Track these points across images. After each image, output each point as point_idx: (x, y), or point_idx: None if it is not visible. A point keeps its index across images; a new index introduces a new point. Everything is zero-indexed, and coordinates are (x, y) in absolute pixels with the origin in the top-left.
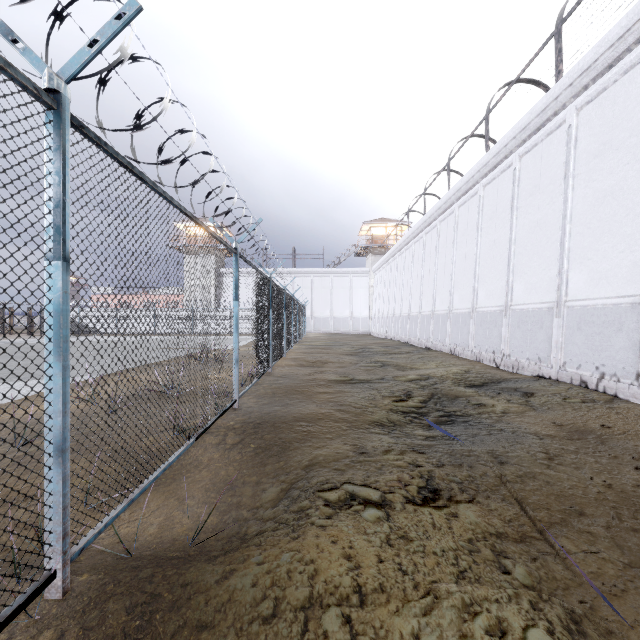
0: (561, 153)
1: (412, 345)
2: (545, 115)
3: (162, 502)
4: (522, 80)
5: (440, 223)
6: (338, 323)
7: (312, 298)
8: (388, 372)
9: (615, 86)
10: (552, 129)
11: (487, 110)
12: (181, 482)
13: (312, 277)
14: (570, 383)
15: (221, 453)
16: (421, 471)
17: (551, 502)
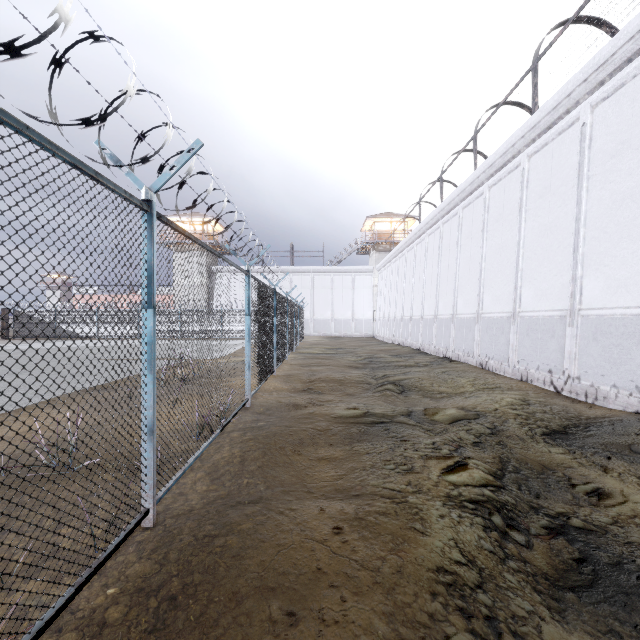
0: None
1: (426, 353)
2: None
3: None
4: (580, 19)
5: (463, 210)
6: (339, 325)
7: (311, 298)
8: (412, 400)
9: None
10: None
11: (535, 57)
12: None
13: (311, 276)
14: None
15: None
16: None
17: None
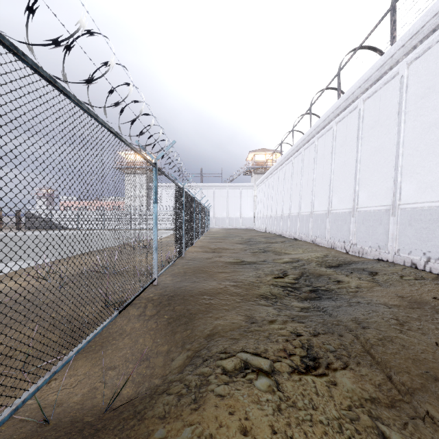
0: (395, 96)
1: (284, 237)
2: (383, 69)
3: (88, 366)
4: (364, 47)
5: (304, 150)
6: (232, 221)
7: (214, 204)
8: (268, 256)
9: (437, 45)
10: (388, 79)
11: (339, 68)
12: (107, 347)
13: (214, 189)
14: (403, 265)
15: (141, 322)
16: (301, 340)
17: (410, 366)
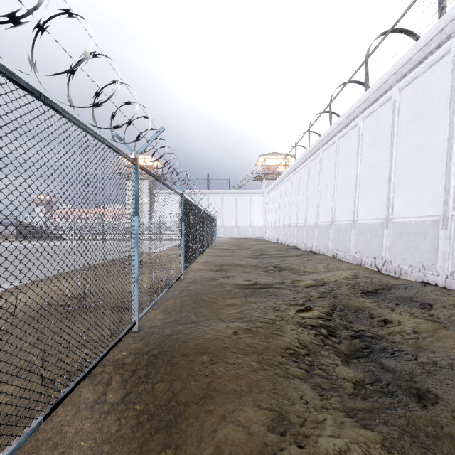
0: (445, 81)
1: (299, 249)
2: (428, 48)
3: None
4: (396, 30)
5: (322, 152)
6: (241, 230)
7: (221, 212)
8: (286, 276)
9: None
10: (434, 61)
11: (366, 55)
12: None
13: (221, 196)
14: None
15: (94, 417)
16: None
17: None
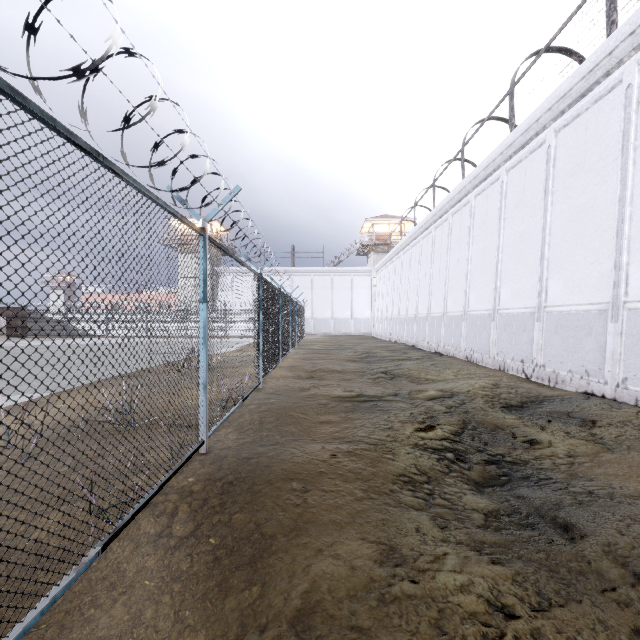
0: (615, 121)
1: (420, 349)
2: (593, 77)
3: None
4: (552, 49)
5: (452, 216)
6: (339, 324)
7: (312, 298)
8: (401, 385)
9: None
10: (602, 93)
11: (512, 83)
12: (69, 635)
13: (312, 276)
14: (635, 405)
15: (159, 553)
16: (519, 634)
17: None
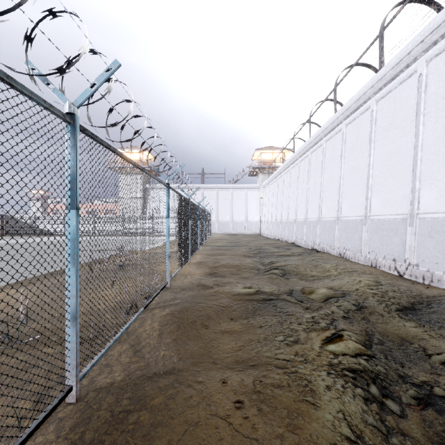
0: None
1: (299, 246)
2: None
3: None
4: None
5: (326, 142)
6: (236, 226)
7: (216, 207)
8: (292, 282)
9: None
10: None
11: (381, 28)
12: None
13: (216, 191)
14: None
15: None
16: None
17: None
